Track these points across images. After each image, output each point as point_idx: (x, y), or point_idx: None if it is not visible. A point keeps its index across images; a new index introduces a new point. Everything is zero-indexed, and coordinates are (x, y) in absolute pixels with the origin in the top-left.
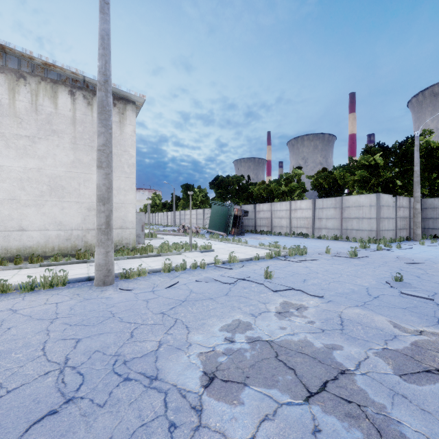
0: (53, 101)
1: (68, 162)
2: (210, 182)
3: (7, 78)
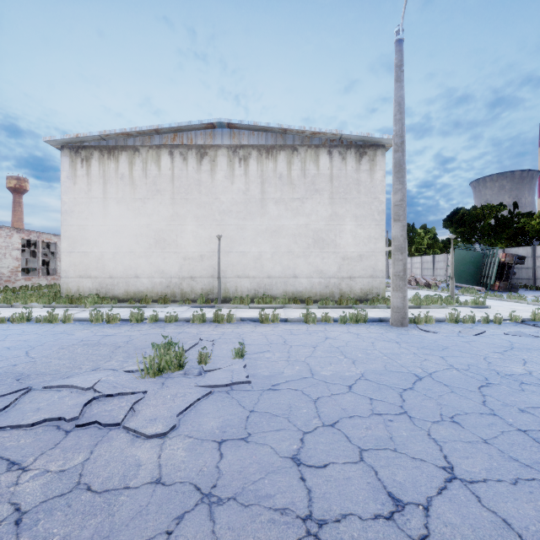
0: (315, 164)
1: (326, 216)
2: (444, 219)
3: (286, 154)
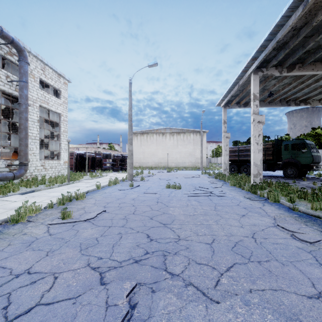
0: (190, 136)
1: (192, 148)
2: (244, 141)
3: (183, 134)
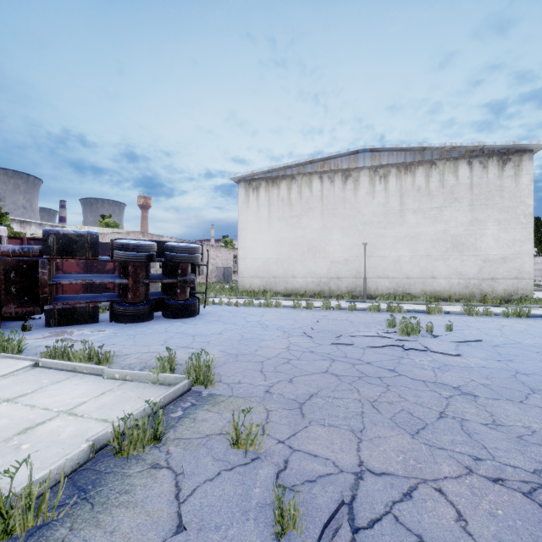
0: (454, 175)
1: (466, 222)
2: None
3: (424, 168)
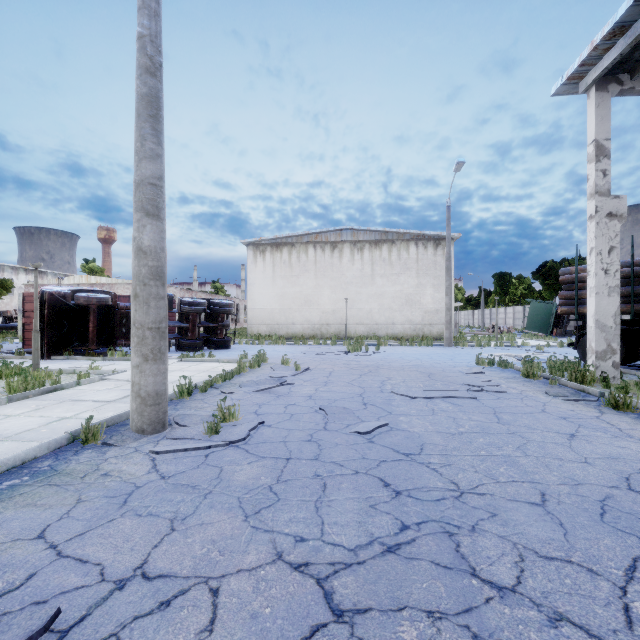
0: (407, 252)
1: (414, 285)
2: (532, 272)
3: (388, 245)
